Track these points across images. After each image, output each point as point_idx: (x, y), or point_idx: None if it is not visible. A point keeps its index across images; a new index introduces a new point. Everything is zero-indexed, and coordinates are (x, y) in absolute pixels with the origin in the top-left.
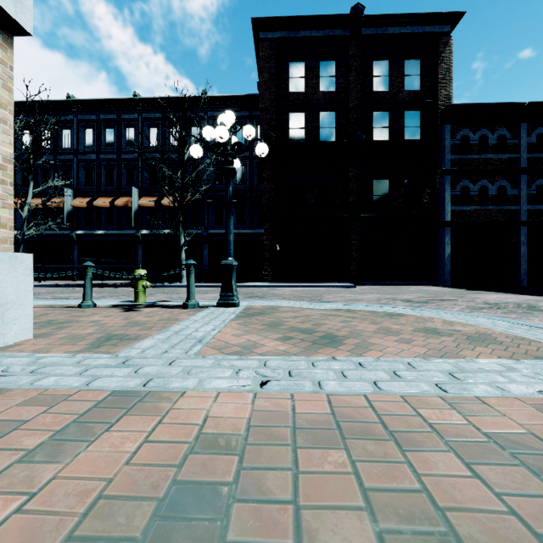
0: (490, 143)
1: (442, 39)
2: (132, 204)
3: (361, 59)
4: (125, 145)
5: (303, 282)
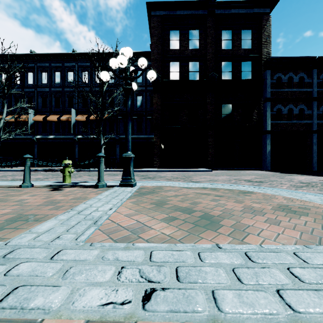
0: (294, 82)
1: (265, 17)
2: (71, 119)
3: (214, 29)
4: (67, 82)
5: (178, 168)
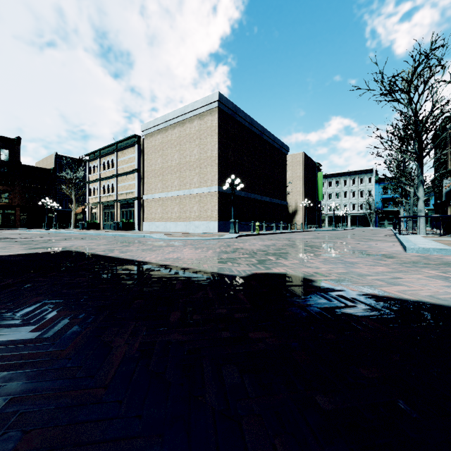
0: None
1: None
2: None
3: None
4: None
5: None
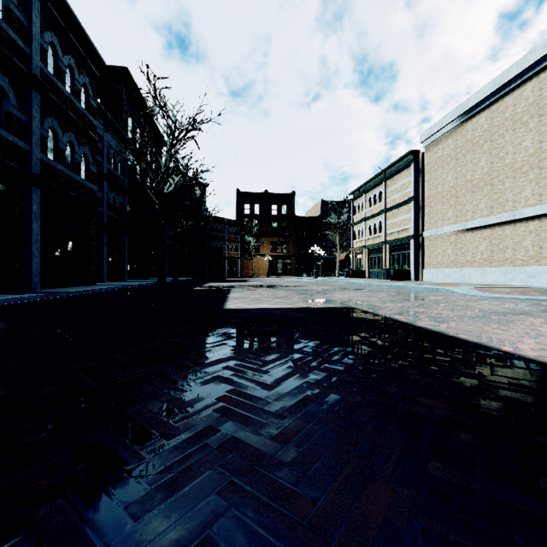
0: None
1: None
2: None
3: None
4: None
5: None
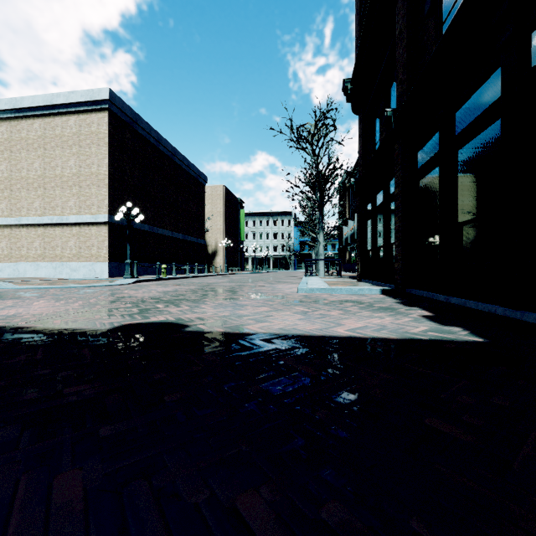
0: None
1: None
2: None
3: None
4: None
5: (372, 283)
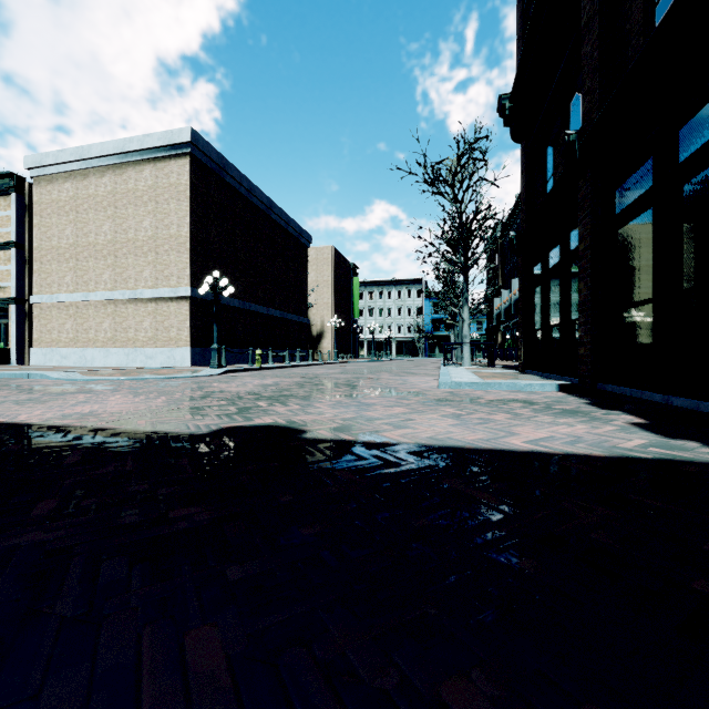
0: None
1: None
2: None
3: None
4: None
5: (541, 375)
